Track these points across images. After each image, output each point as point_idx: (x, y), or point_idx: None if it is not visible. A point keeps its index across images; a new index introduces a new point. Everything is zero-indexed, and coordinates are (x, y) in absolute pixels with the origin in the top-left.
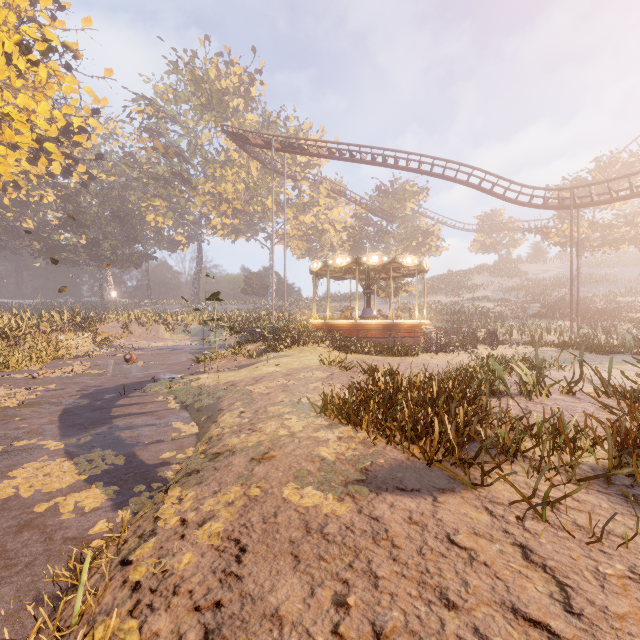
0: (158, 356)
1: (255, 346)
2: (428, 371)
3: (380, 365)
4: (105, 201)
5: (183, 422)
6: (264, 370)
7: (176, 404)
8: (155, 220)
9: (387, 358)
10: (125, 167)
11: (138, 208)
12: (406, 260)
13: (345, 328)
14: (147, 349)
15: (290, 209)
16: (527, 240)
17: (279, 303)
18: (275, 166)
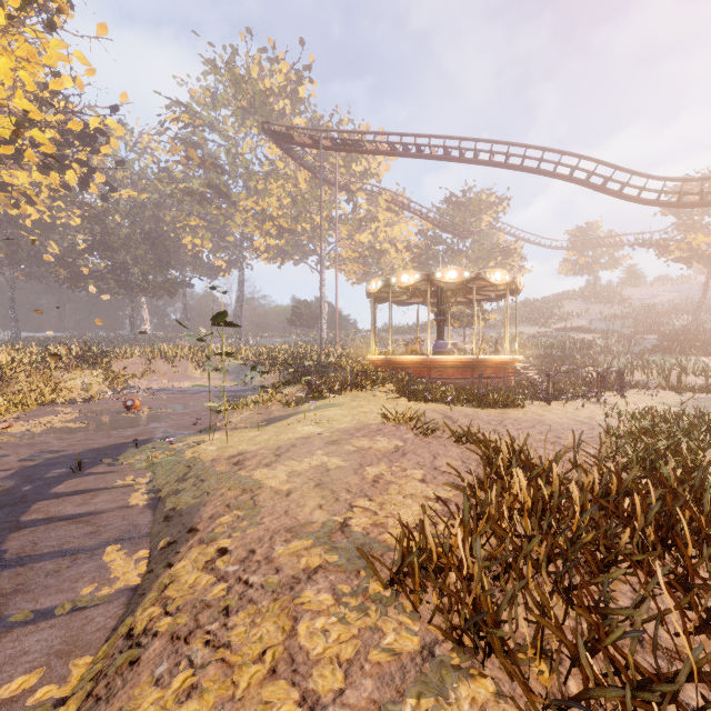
0: (174, 401)
1: (295, 389)
2: (560, 438)
3: (474, 424)
4: (136, 221)
5: (128, 546)
6: (297, 431)
7: (143, 495)
8: (192, 243)
9: (479, 410)
10: (157, 182)
11: (174, 230)
12: (494, 276)
13: (413, 366)
14: (167, 391)
15: (344, 226)
16: (631, 258)
17: (331, 336)
18: (326, 175)
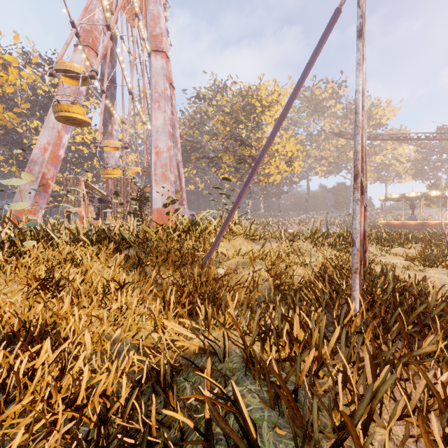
0: None
1: None
2: None
3: None
4: None
5: None
6: None
7: None
8: None
9: None
10: None
11: None
12: (432, 193)
13: (397, 224)
14: None
15: None
16: None
17: None
18: None
